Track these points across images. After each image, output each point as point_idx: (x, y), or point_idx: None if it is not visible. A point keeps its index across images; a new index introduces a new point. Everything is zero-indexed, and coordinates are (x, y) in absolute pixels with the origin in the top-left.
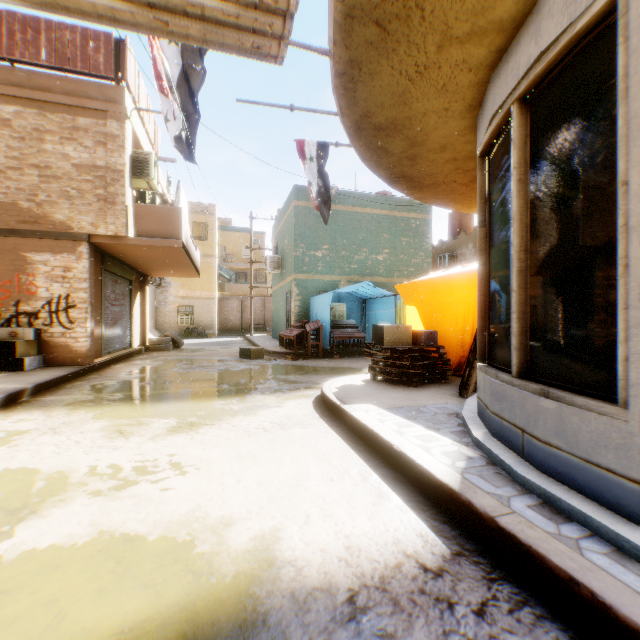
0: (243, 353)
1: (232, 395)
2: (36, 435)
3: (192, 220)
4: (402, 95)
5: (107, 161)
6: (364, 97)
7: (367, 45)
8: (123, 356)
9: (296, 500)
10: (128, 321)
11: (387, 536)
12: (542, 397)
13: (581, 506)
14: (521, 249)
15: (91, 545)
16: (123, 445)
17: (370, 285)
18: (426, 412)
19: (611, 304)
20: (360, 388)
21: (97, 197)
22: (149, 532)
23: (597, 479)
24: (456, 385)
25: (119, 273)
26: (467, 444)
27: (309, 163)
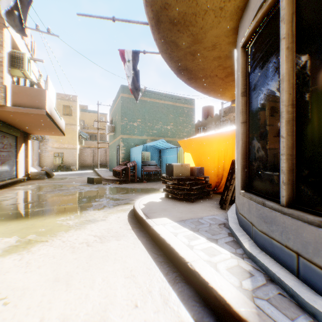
0: (89, 180)
1: (73, 211)
2: None
3: (63, 104)
4: None
5: None
6: None
7: None
8: (8, 184)
9: None
10: (15, 161)
11: None
12: None
13: None
14: (289, 103)
15: None
16: None
17: (163, 141)
18: (204, 223)
19: None
20: (159, 204)
21: None
22: None
23: None
24: (216, 200)
25: (6, 131)
26: (242, 256)
27: (127, 64)
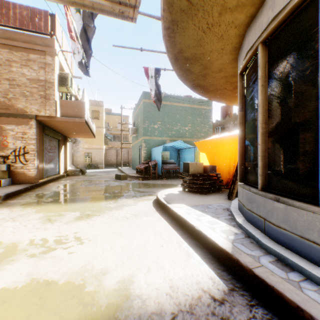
0: (117, 177)
1: (110, 199)
2: (3, 222)
3: (91, 109)
4: (199, 41)
5: (45, 77)
6: (179, 41)
7: (181, 12)
8: (54, 178)
9: (143, 258)
10: (57, 160)
11: (193, 279)
12: (275, 201)
13: (299, 262)
14: (263, 122)
15: (26, 287)
16: (50, 227)
17: (182, 142)
18: (211, 208)
19: (314, 151)
20: (177, 195)
21: (40, 96)
22: (60, 279)
23: (307, 247)
24: (226, 193)
25: (52, 135)
26: (234, 226)
27: (150, 79)
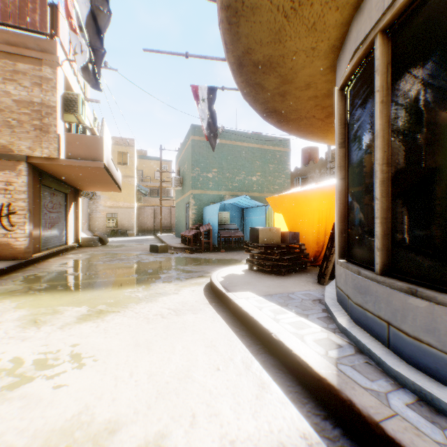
0: (152, 248)
1: (139, 284)
2: None
3: (117, 150)
4: (278, 32)
5: (42, 99)
6: (246, 33)
7: None
8: (59, 251)
9: (184, 395)
10: (64, 224)
11: (272, 440)
12: (409, 295)
13: None
14: (383, 162)
15: None
16: (33, 335)
17: (247, 198)
18: (295, 298)
19: None
20: (241, 277)
21: (34, 127)
22: (26, 446)
23: None
24: (314, 274)
25: (56, 187)
26: (334, 330)
27: (201, 103)
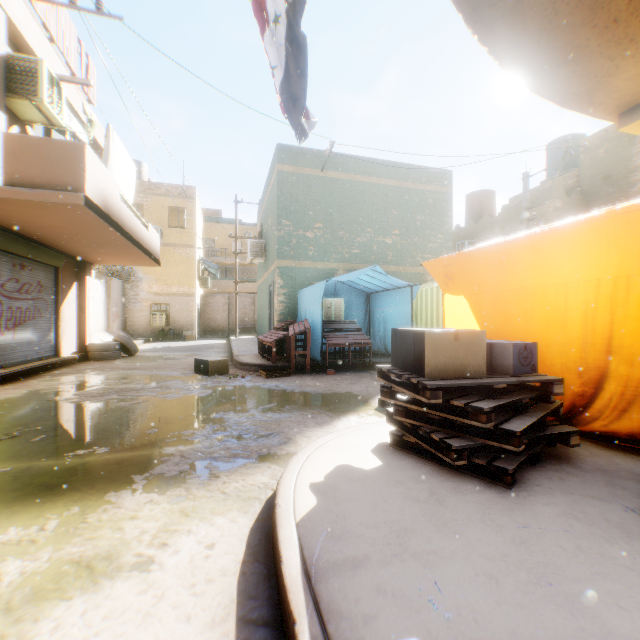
0: (199, 366)
1: (76, 492)
2: None
3: (168, 204)
4: None
5: None
6: None
7: None
8: (25, 371)
9: None
10: (52, 321)
11: None
12: None
13: None
14: None
15: None
16: None
17: (378, 271)
18: None
19: None
20: (372, 490)
21: None
22: None
23: None
24: (598, 473)
25: (25, 254)
26: None
27: (274, 32)
